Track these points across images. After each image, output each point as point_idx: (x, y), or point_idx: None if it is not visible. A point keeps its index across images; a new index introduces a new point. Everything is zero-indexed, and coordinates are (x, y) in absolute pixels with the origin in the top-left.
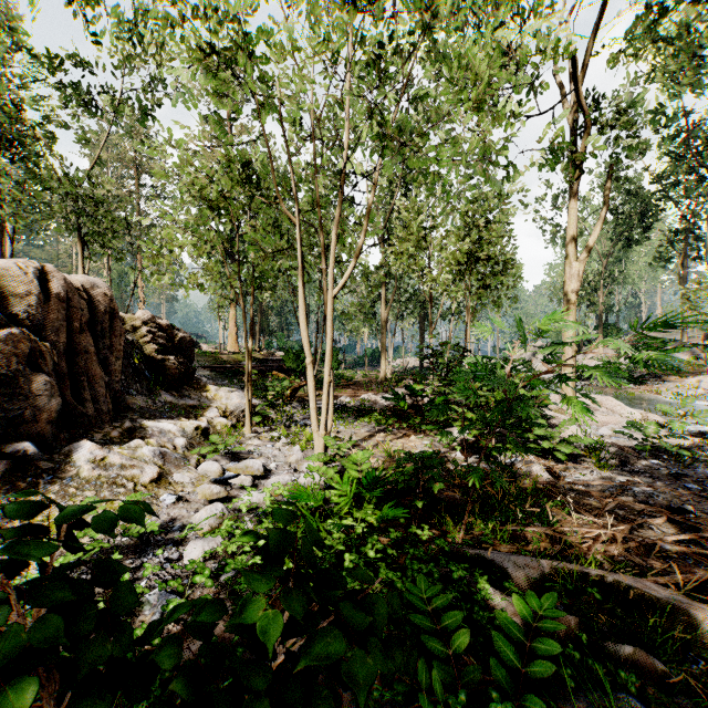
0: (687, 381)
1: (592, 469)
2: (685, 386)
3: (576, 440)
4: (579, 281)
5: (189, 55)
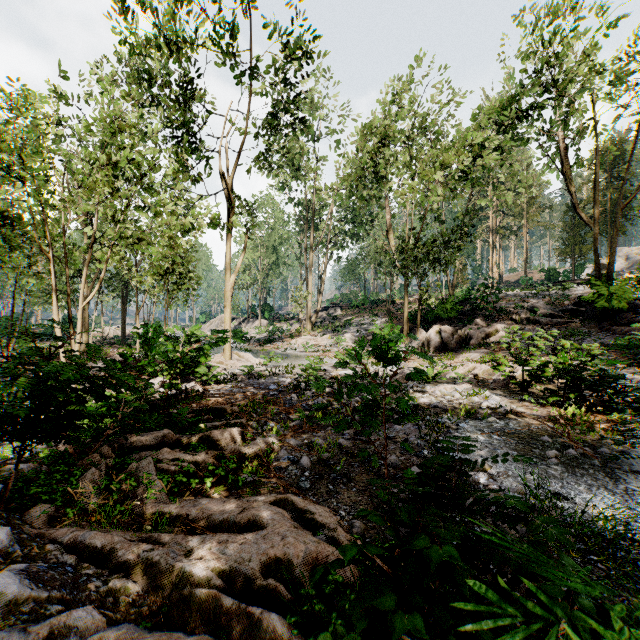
0: (293, 341)
1: (224, 386)
2: (291, 344)
3: (220, 375)
4: (232, 289)
5: None
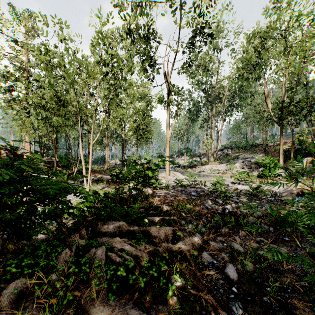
0: (203, 167)
1: (164, 191)
2: (202, 168)
3: (162, 184)
4: (170, 137)
5: (45, 69)
